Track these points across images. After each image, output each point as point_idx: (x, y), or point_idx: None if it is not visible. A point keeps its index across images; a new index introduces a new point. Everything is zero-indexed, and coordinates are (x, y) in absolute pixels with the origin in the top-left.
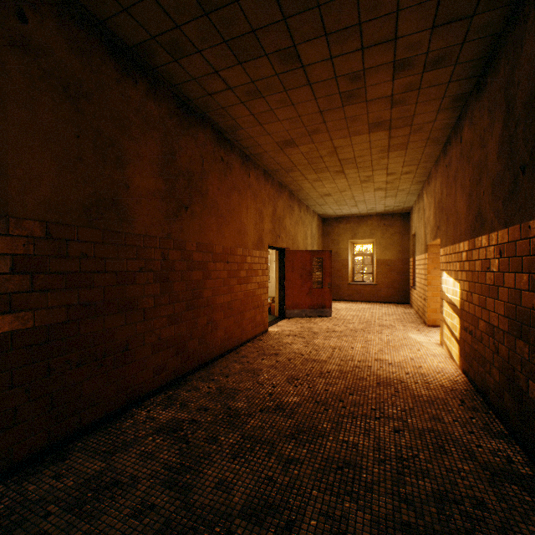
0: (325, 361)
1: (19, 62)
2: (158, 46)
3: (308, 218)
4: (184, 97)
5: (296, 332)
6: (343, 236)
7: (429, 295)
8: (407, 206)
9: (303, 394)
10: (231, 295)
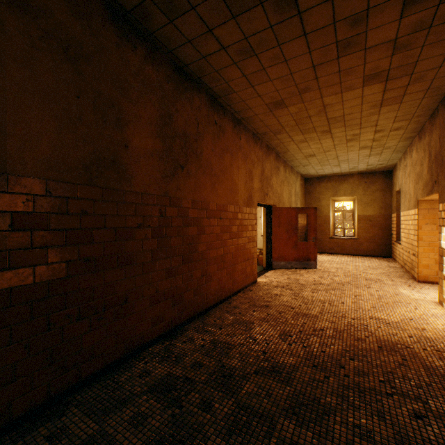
0: (316, 316)
1: (18, 21)
2: (154, 6)
3: (292, 178)
4: (180, 62)
5: (283, 283)
6: (325, 194)
7: (419, 251)
8: (390, 164)
9: (298, 355)
10: (223, 249)
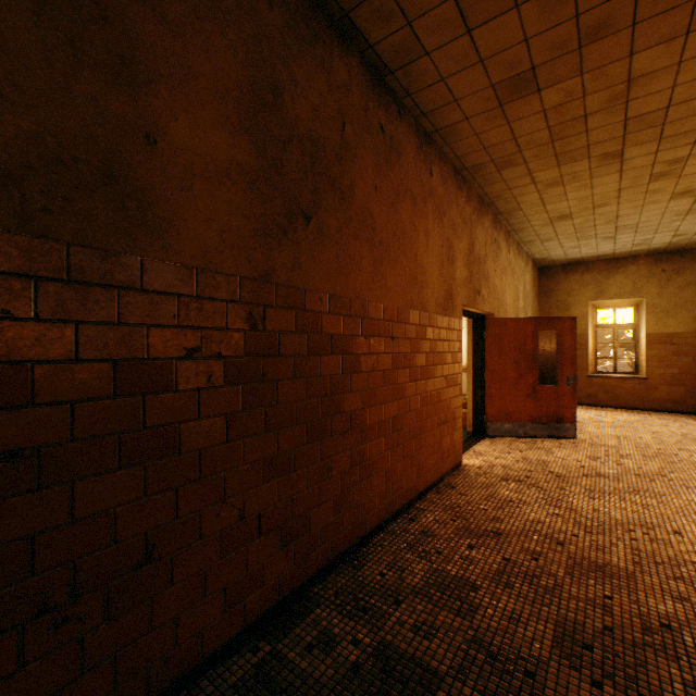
0: (631, 576)
1: None
2: None
3: (519, 265)
4: None
5: (517, 471)
6: (578, 296)
7: None
8: None
9: None
10: (398, 403)
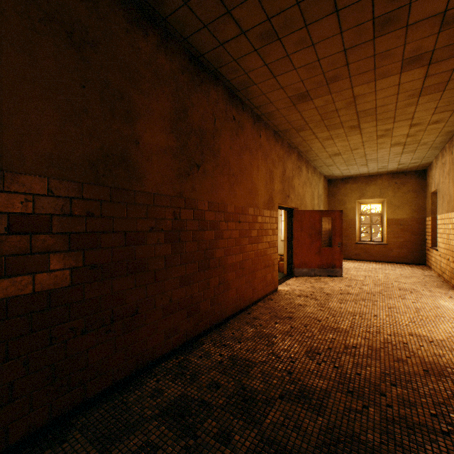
0: (347, 331)
1: (16, 0)
2: None
3: (314, 179)
4: (195, 52)
5: (307, 292)
6: (350, 197)
7: None
8: (425, 163)
9: (329, 378)
10: (242, 255)
